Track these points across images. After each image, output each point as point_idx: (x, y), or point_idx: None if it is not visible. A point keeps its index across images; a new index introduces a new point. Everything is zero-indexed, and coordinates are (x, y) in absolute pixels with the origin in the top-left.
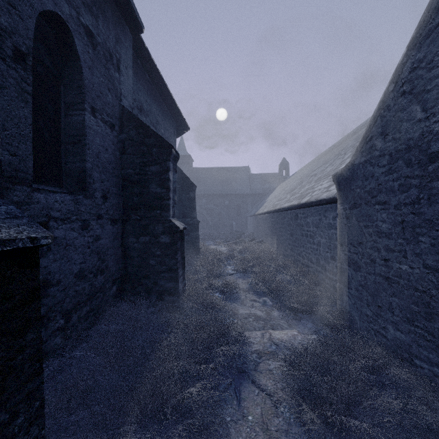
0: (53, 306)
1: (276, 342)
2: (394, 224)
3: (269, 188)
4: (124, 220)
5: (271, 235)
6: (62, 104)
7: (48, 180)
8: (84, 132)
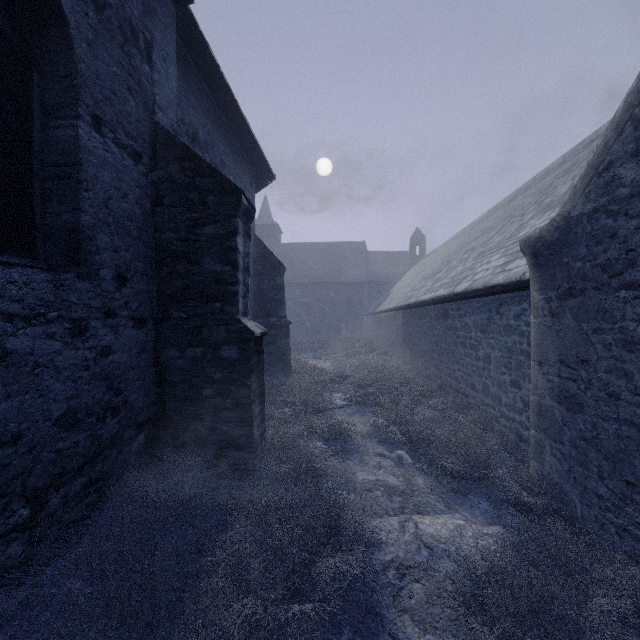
0: (4, 486)
1: (429, 543)
2: None
3: (396, 274)
4: (159, 320)
5: (401, 344)
6: (35, 106)
7: (3, 244)
8: (76, 157)
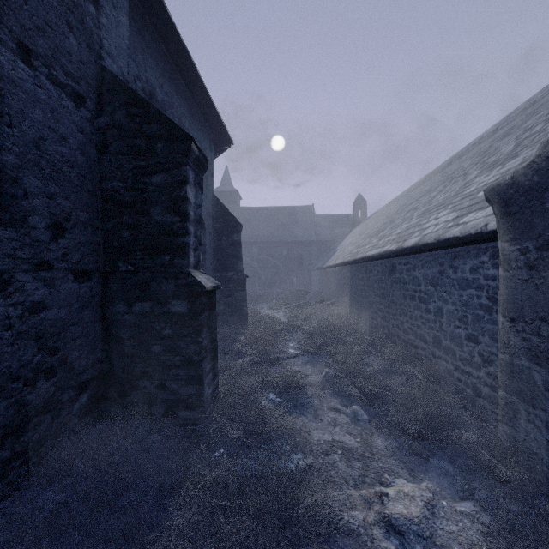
0: None
1: (398, 527)
2: None
3: (340, 234)
4: (106, 273)
5: (348, 296)
6: None
7: None
8: None
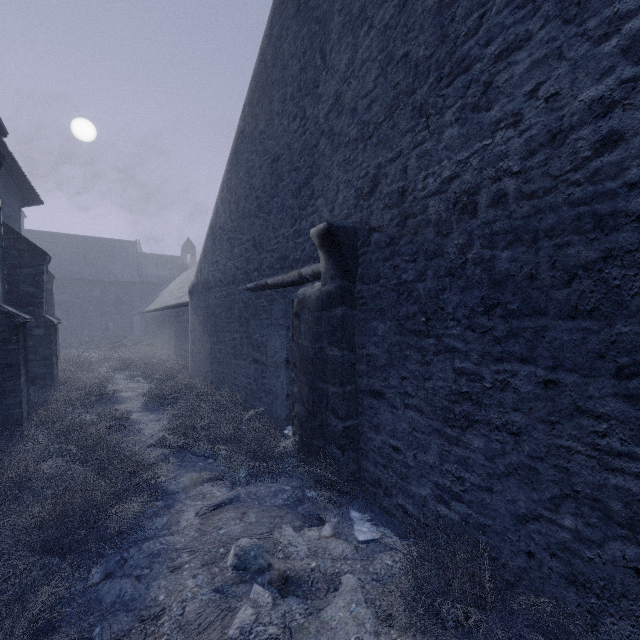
0: None
1: (141, 393)
2: (203, 318)
3: (169, 277)
4: None
5: (160, 336)
6: None
7: None
8: None
